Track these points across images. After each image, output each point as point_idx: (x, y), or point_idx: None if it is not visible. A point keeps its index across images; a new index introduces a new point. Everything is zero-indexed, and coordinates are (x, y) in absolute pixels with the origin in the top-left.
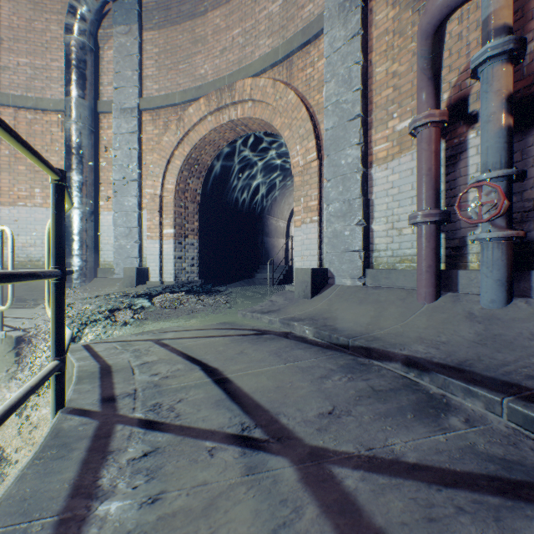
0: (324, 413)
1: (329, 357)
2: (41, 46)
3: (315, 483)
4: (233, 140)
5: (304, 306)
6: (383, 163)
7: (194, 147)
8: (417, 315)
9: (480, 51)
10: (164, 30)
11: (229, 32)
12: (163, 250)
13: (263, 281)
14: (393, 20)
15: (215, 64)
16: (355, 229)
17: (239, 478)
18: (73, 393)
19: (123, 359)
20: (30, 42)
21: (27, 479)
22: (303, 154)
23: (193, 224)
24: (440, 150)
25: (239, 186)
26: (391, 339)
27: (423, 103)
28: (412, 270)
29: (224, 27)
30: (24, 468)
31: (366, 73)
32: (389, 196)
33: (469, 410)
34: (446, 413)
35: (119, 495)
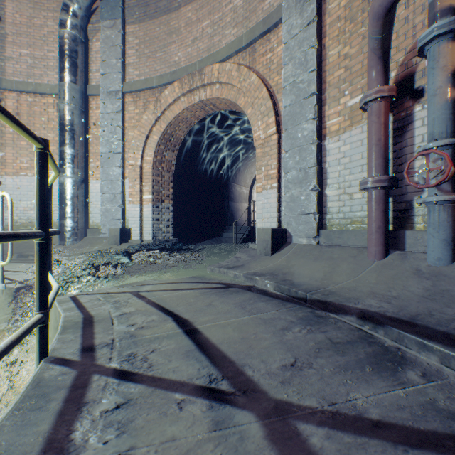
0: (286, 365)
1: (288, 309)
2: (39, 39)
3: (281, 441)
4: (203, 118)
5: (265, 262)
6: (335, 136)
7: (169, 124)
8: (368, 271)
9: (427, 30)
10: (144, 24)
11: (200, 24)
12: (142, 213)
13: (228, 240)
14: (344, 8)
15: (187, 52)
16: (310, 194)
17: (207, 434)
18: (56, 342)
19: (105, 310)
20: (30, 36)
21: (5, 431)
22: (264, 129)
23: (169, 190)
24: (388, 122)
25: (208, 158)
26: (345, 293)
27: (373, 80)
28: (362, 231)
29: (195, 19)
30: (3, 419)
31: (320, 56)
32: (341, 165)
33: (424, 363)
34: (403, 366)
35: (90, 450)
